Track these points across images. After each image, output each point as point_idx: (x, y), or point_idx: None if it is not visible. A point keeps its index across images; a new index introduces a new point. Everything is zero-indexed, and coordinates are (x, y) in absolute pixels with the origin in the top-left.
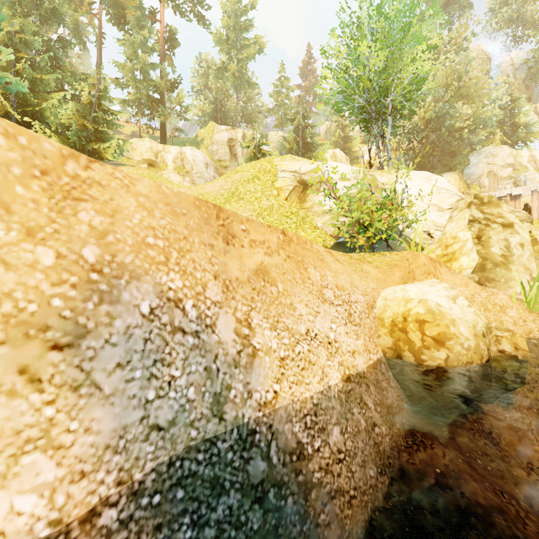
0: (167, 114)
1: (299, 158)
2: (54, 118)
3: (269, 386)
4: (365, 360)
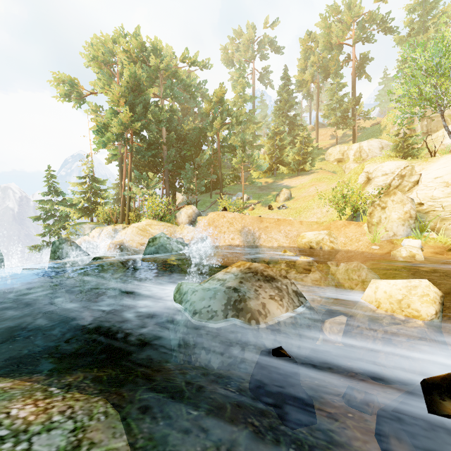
0: (352, 123)
1: (376, 161)
2: (287, 160)
3: (262, 242)
4: (287, 245)
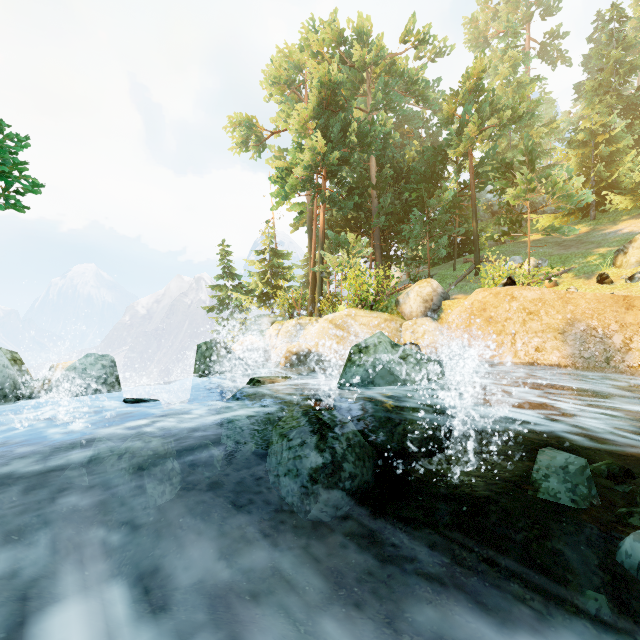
0: None
1: None
2: (626, 180)
3: (635, 362)
4: None
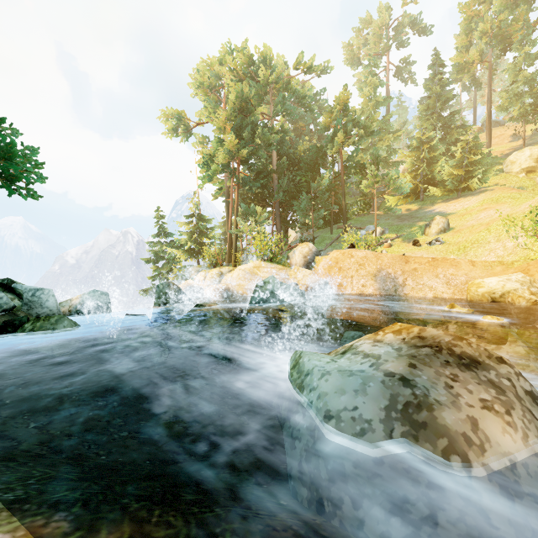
0: None
1: None
2: (440, 176)
3: (407, 291)
4: (449, 296)
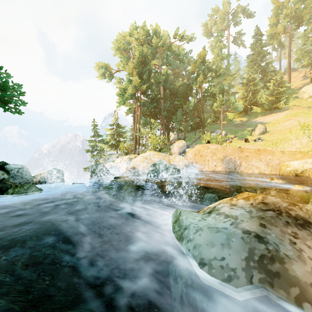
0: None
1: None
2: (260, 101)
3: (242, 169)
4: (268, 172)
